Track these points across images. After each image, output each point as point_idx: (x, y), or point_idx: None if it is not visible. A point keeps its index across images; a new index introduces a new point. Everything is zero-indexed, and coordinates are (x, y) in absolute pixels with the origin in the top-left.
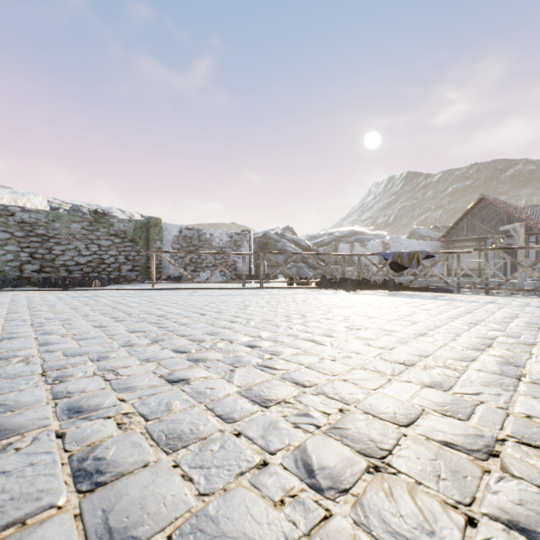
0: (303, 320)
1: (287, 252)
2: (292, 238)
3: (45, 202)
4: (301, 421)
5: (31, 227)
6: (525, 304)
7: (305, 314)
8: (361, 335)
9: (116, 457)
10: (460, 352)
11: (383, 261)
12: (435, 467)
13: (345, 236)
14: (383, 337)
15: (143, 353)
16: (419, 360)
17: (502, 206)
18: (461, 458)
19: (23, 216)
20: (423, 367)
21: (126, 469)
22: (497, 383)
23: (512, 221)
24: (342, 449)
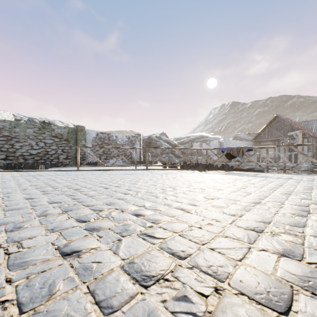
0: (174, 192)
1: (163, 147)
2: (165, 139)
3: (11, 116)
4: (180, 309)
5: None
6: (311, 179)
7: (175, 187)
8: (216, 204)
9: None
10: (291, 218)
11: (219, 153)
12: None
13: (197, 138)
14: (231, 205)
15: (52, 223)
16: (265, 227)
17: (288, 121)
18: None
19: None
20: (270, 233)
21: None
22: None
23: (294, 130)
24: None
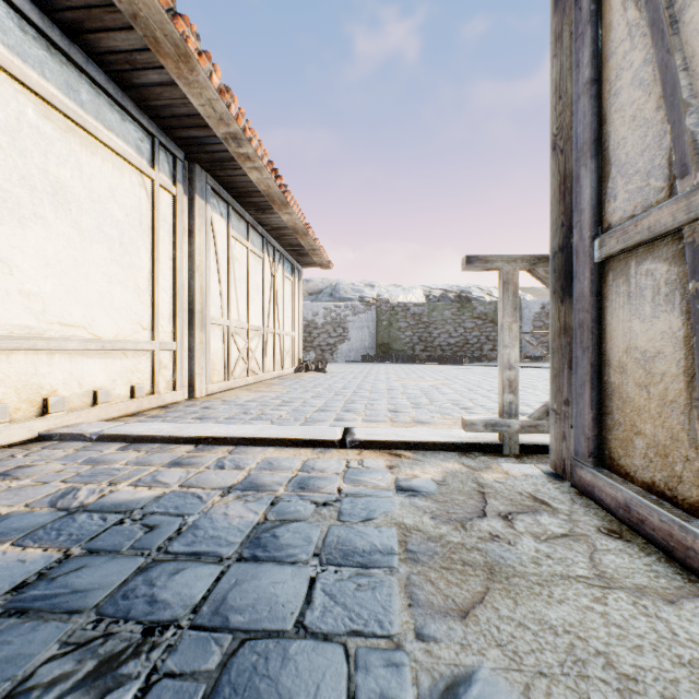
0: None
1: None
2: None
3: (421, 293)
4: None
5: (419, 317)
6: None
7: None
8: None
9: None
10: None
11: None
12: None
13: None
14: None
15: None
16: None
17: None
18: None
19: (414, 309)
20: None
21: None
22: None
23: None
24: None
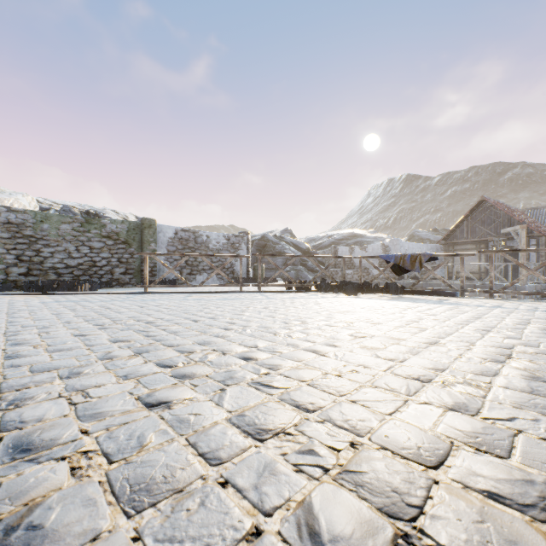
0: (303, 327)
1: (286, 255)
2: (291, 240)
3: (35, 203)
4: (304, 461)
5: (18, 228)
6: (533, 308)
7: (306, 320)
8: (367, 344)
9: (57, 524)
10: (479, 364)
11: (383, 264)
12: (484, 536)
13: (344, 239)
14: (391, 346)
15: (122, 368)
16: (436, 375)
17: (503, 208)
18: (514, 519)
19: (9, 216)
20: (441, 384)
21: (67, 545)
22: (530, 404)
23: (513, 224)
24: (358, 505)
